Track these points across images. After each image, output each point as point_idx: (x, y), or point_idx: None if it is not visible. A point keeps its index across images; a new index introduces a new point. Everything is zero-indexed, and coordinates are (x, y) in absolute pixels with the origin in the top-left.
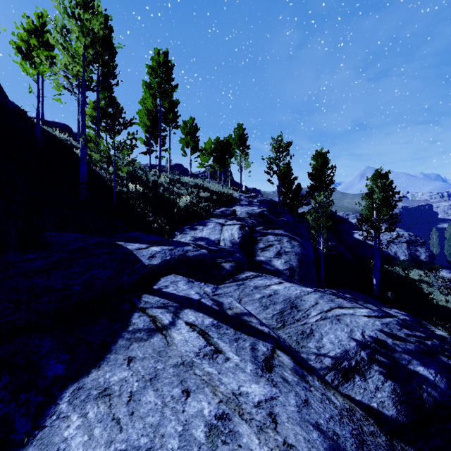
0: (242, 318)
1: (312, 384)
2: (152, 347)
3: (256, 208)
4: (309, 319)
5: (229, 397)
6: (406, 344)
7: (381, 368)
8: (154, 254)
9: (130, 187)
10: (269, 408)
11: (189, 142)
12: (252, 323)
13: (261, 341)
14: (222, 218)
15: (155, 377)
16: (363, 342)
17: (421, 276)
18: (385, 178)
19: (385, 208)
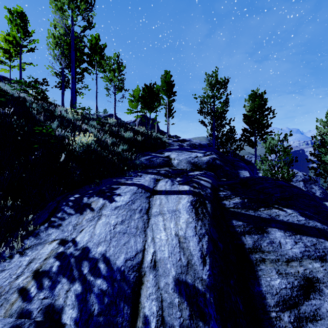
0: None
1: None
2: None
3: (202, 155)
4: None
5: None
6: None
7: None
8: None
9: None
10: None
11: (112, 79)
12: None
13: None
14: (149, 173)
15: None
16: None
17: None
18: None
19: None
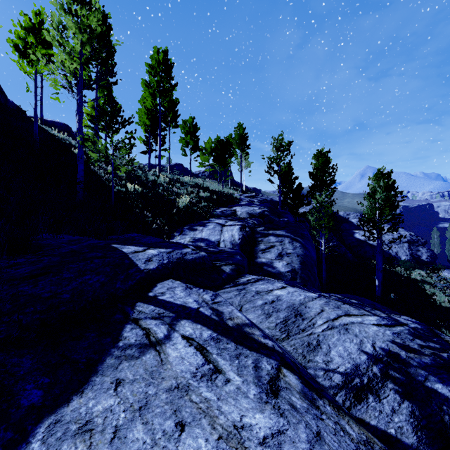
0: (243, 330)
1: (323, 410)
2: (144, 367)
3: (257, 209)
4: (315, 329)
5: (230, 432)
6: (421, 358)
7: (396, 386)
8: (151, 257)
9: (129, 186)
10: (276, 446)
11: (189, 142)
12: (255, 336)
13: (264, 357)
14: (222, 219)
15: (145, 405)
16: (375, 355)
17: (423, 277)
18: (387, 178)
19: (388, 208)
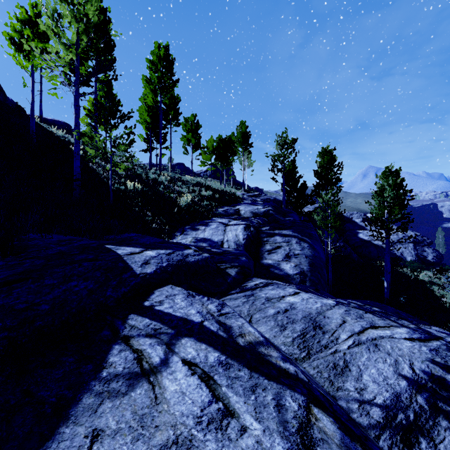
0: (257, 351)
1: None
2: (132, 408)
3: (261, 207)
4: (340, 345)
5: None
6: None
7: None
8: (148, 259)
9: (128, 184)
10: None
11: (190, 139)
12: (272, 358)
13: (287, 390)
14: (225, 218)
15: None
16: (416, 381)
17: (431, 278)
18: (395, 176)
19: (398, 207)
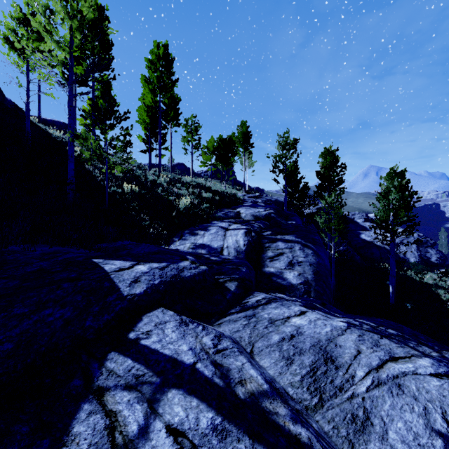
0: (261, 406)
1: None
2: None
3: (262, 210)
4: (357, 386)
5: None
6: None
7: None
8: (139, 276)
9: (125, 187)
10: None
11: (190, 140)
12: (279, 418)
13: None
14: (225, 221)
15: None
16: None
17: (436, 280)
18: (401, 177)
19: (404, 209)
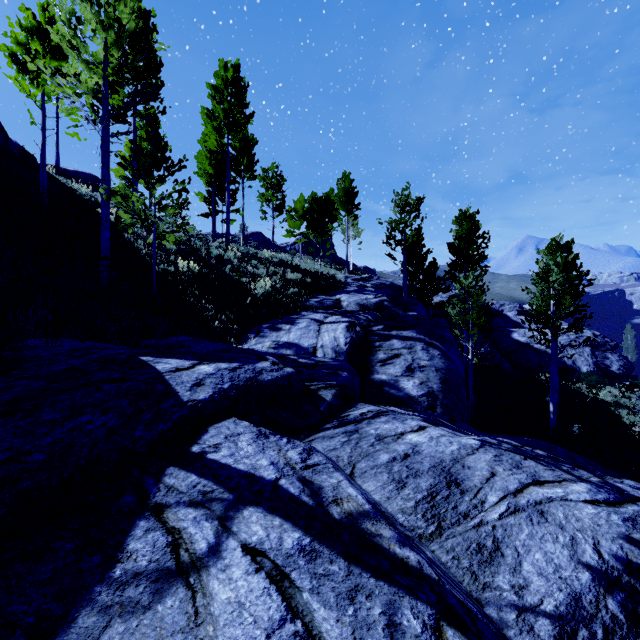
0: (360, 528)
1: None
2: (156, 634)
3: (372, 297)
4: (487, 513)
5: None
6: None
7: None
8: (202, 378)
9: (180, 264)
10: None
11: (271, 199)
12: (383, 541)
13: (405, 597)
14: (320, 312)
15: None
16: (605, 572)
17: (617, 397)
18: (566, 251)
19: (569, 296)
